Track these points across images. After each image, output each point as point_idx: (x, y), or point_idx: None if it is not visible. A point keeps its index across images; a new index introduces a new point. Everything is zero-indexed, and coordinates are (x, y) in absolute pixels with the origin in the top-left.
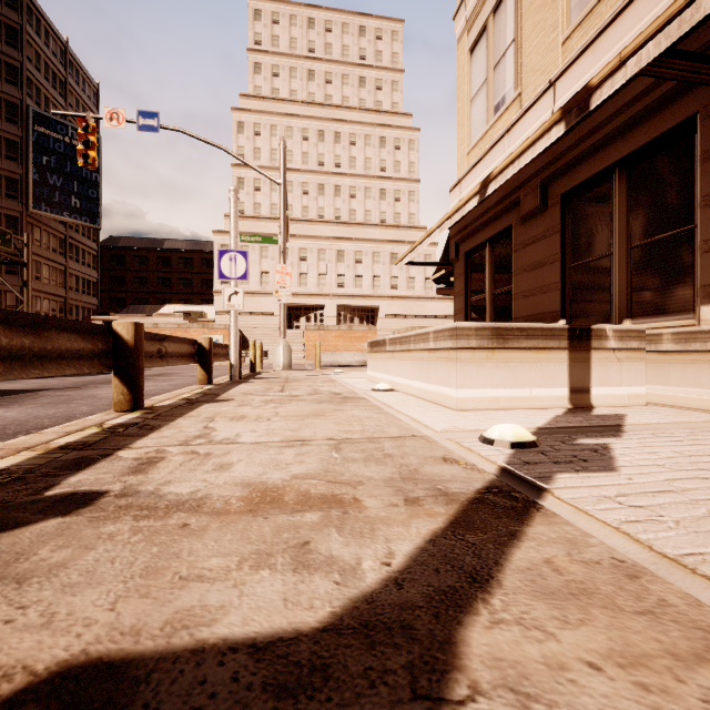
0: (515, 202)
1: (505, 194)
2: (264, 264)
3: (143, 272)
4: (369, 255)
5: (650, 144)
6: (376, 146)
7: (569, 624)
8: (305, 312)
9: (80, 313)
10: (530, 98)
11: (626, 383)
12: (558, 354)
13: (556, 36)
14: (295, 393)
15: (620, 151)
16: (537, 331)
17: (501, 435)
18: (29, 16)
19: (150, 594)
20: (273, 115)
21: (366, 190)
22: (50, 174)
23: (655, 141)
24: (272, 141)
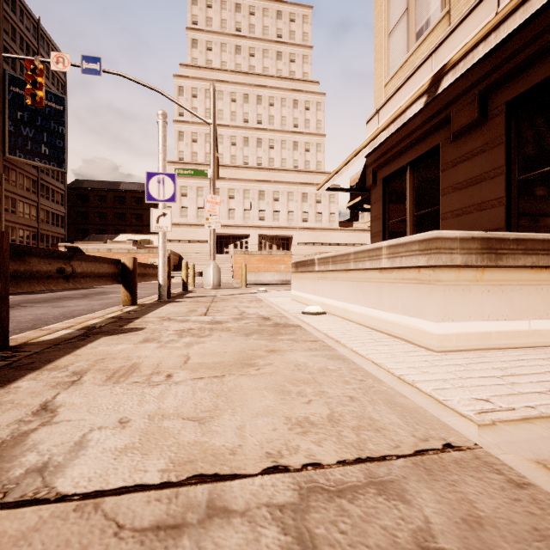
0: (444, 120)
1: (432, 114)
2: (200, 201)
3: (103, 208)
4: (285, 195)
5: None
6: (290, 107)
7: None
8: (233, 240)
9: (50, 241)
10: (462, 12)
11: None
12: None
13: None
14: (219, 317)
15: None
16: (537, 243)
17: None
18: None
19: None
20: (207, 81)
21: (282, 142)
22: (23, 127)
23: None
24: (206, 102)
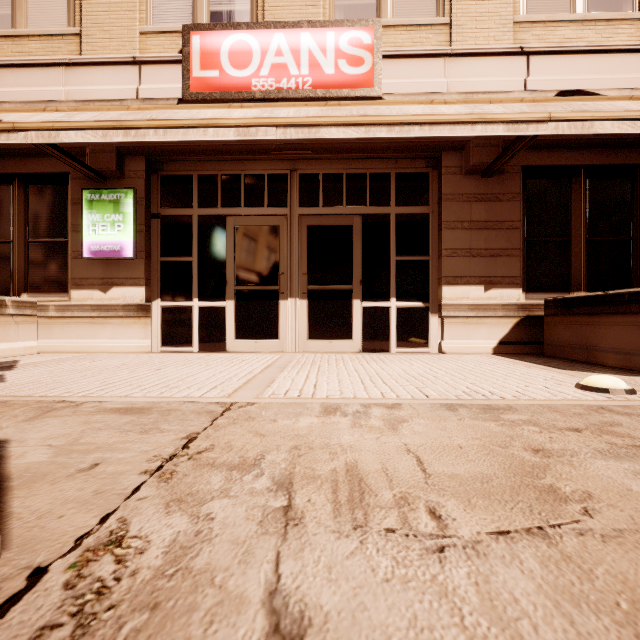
0: None
1: None
2: None
3: None
4: None
5: (42, 175)
6: None
7: None
8: None
9: None
10: None
11: (23, 339)
12: None
13: None
14: None
15: (20, 167)
16: None
17: None
18: None
19: None
20: None
21: None
22: None
23: (45, 175)
24: None
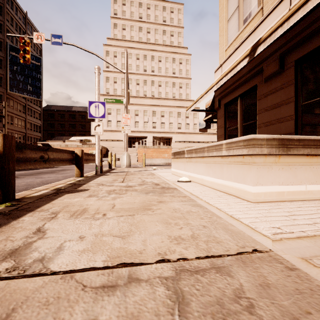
0: (259, 70)
1: (252, 67)
2: (118, 117)
3: (62, 121)
4: (168, 113)
5: None
6: (171, 62)
7: None
8: (137, 140)
9: (32, 140)
10: (269, 8)
11: None
12: None
13: None
14: (130, 183)
15: None
16: (310, 141)
17: None
18: (7, 0)
19: None
20: (122, 48)
21: (166, 83)
22: (17, 75)
23: None
24: (122, 60)
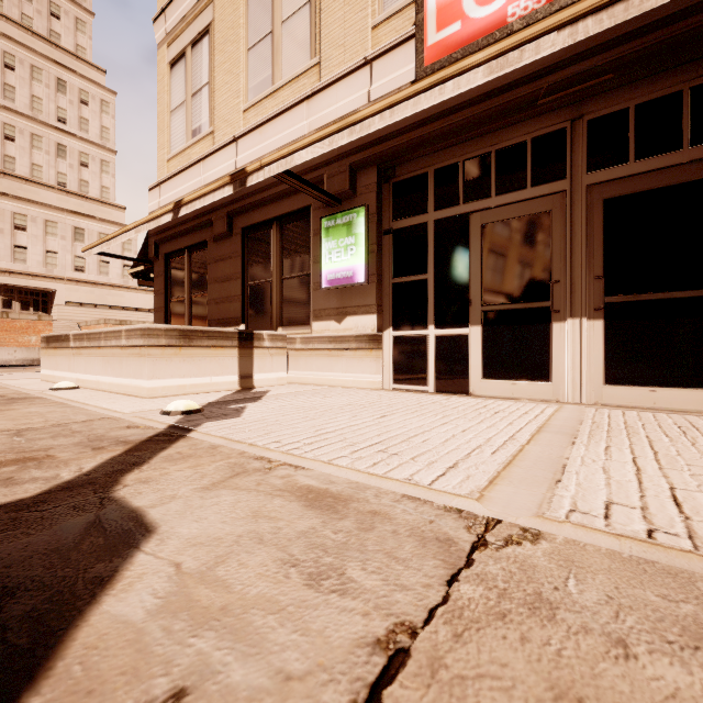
0: (209, 222)
1: (201, 212)
2: None
3: None
4: (40, 223)
5: (291, 214)
6: (51, 87)
7: (177, 465)
8: None
9: None
10: (221, 140)
11: (276, 370)
12: (231, 351)
13: (239, 102)
14: None
15: (276, 211)
16: (216, 333)
17: (177, 407)
18: None
19: None
20: None
21: (34, 137)
22: None
23: (293, 213)
24: None
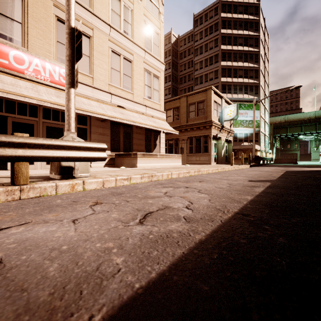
0: None
1: None
2: None
3: None
4: None
5: None
6: None
7: None
8: None
9: None
10: None
11: None
12: None
13: None
14: None
15: None
16: None
17: None
18: None
19: (3, 180)
20: None
21: None
22: None
23: None
24: None
